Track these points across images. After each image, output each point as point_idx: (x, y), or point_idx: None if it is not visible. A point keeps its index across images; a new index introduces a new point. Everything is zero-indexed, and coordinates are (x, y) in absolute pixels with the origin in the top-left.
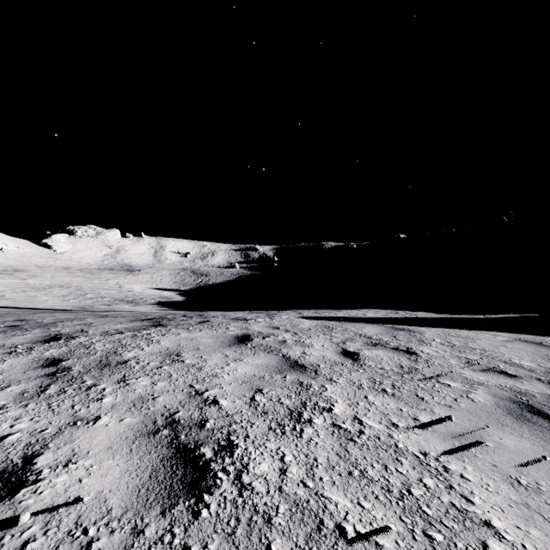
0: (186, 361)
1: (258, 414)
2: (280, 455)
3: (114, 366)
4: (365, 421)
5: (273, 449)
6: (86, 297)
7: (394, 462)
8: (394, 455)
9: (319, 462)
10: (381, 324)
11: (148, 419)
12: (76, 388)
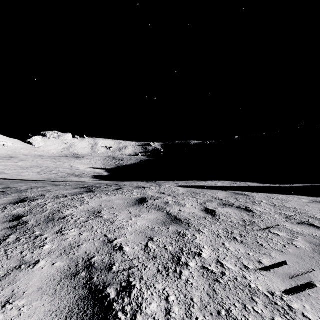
0: (104, 216)
1: (150, 258)
2: (165, 296)
3: (56, 220)
4: (225, 264)
5: (160, 290)
6: (51, 173)
7: (250, 302)
8: (249, 294)
9: (194, 302)
10: (227, 190)
11: (72, 263)
12: (27, 237)
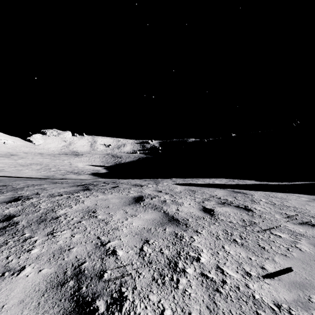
0: (98, 216)
1: (144, 264)
2: (161, 309)
3: (49, 221)
4: (225, 270)
5: (155, 302)
6: (50, 170)
7: None
8: (253, 307)
9: None
10: (225, 188)
11: (60, 270)
12: (16, 239)
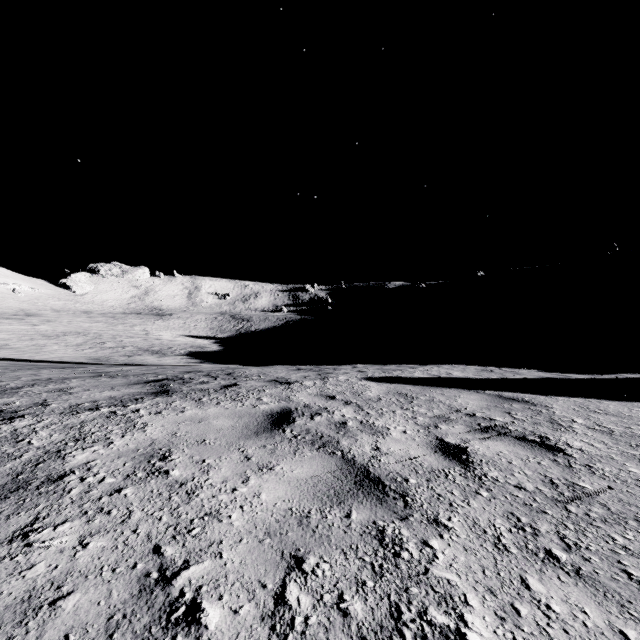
0: (172, 472)
1: None
2: None
3: (34, 488)
4: None
5: None
6: (104, 347)
7: None
8: None
9: None
10: (480, 390)
11: None
12: None
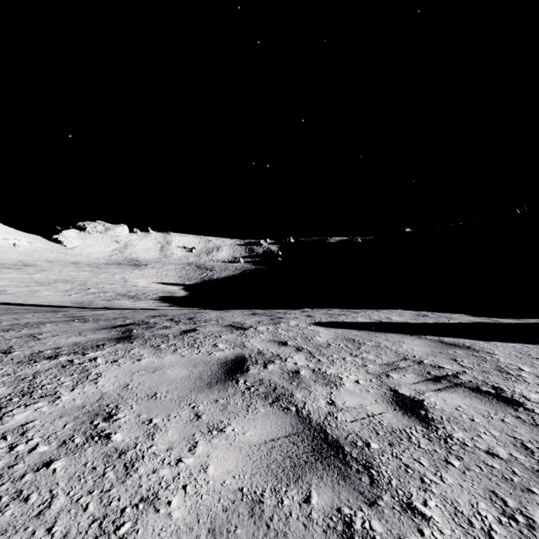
0: (114, 436)
1: None
2: None
3: None
4: None
5: None
6: (88, 292)
7: None
8: None
9: None
10: (422, 335)
11: None
12: None
